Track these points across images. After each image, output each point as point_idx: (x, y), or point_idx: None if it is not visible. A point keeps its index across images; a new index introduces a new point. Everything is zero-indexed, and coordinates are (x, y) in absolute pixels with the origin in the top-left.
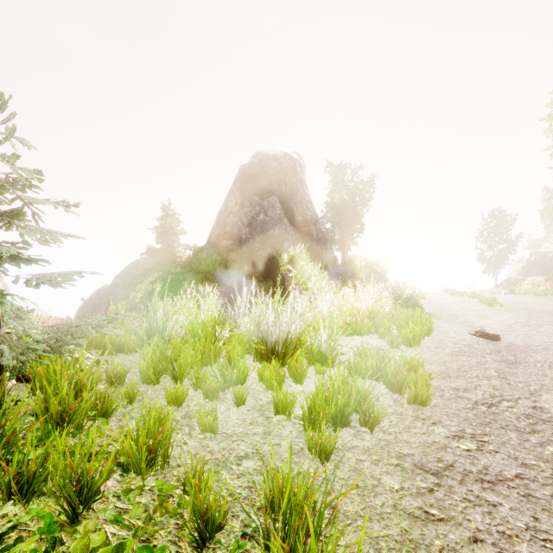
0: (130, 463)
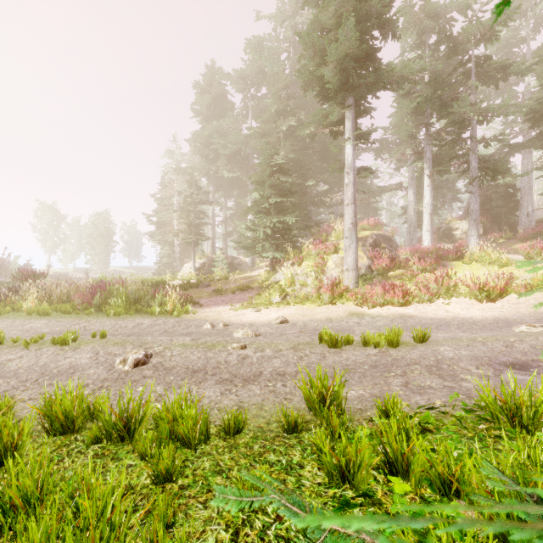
0: (363, 481)
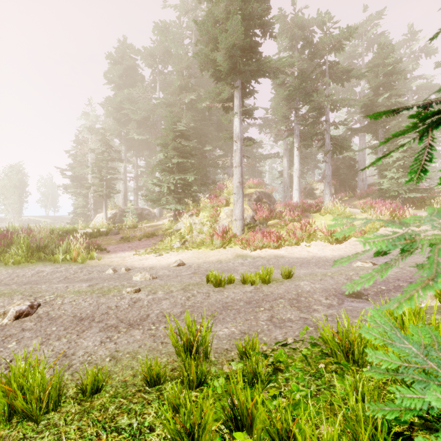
0: None
